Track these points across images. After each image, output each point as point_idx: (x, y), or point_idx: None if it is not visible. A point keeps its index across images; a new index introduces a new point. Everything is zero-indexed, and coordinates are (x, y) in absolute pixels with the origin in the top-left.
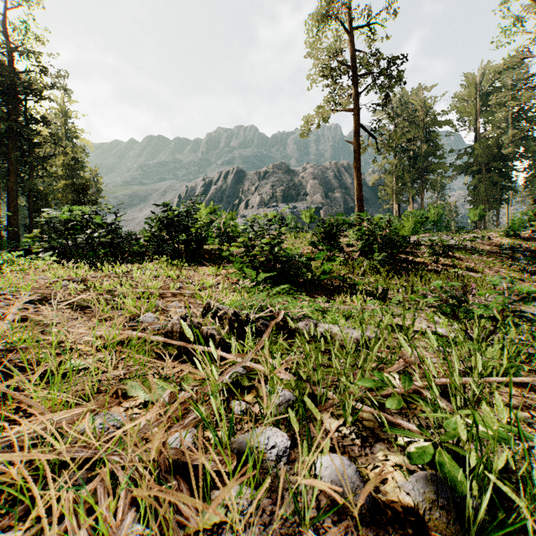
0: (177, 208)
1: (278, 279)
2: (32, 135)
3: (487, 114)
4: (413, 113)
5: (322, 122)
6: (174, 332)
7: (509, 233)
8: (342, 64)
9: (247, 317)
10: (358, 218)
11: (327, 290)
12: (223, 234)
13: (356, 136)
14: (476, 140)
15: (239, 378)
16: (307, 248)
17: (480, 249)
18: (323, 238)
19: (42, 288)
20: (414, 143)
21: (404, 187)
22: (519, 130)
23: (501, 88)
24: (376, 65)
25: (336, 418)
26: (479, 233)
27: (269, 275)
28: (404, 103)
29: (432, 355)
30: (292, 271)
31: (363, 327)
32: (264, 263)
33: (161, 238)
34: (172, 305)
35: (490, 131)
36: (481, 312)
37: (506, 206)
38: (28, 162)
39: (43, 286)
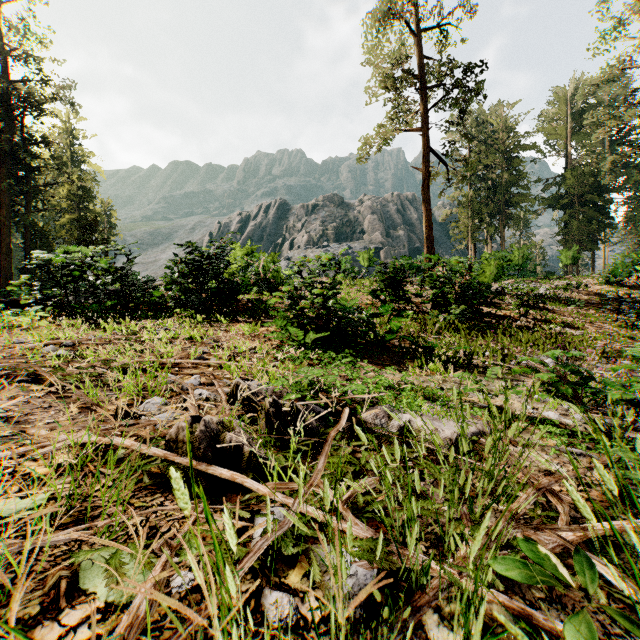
0: (204, 248)
1: (332, 340)
2: (28, 158)
3: (580, 136)
4: (492, 135)
5: (384, 144)
6: (180, 441)
7: (610, 279)
8: (408, 74)
9: (292, 408)
10: (427, 261)
11: (394, 354)
12: (262, 281)
13: (425, 161)
14: (567, 167)
15: (279, 538)
16: (366, 298)
17: (577, 299)
18: (387, 286)
19: (16, 357)
20: (494, 171)
21: (480, 223)
22: (620, 155)
23: (596, 105)
24: (449, 75)
25: (449, 624)
26: (573, 279)
27: (320, 335)
28: (482, 123)
29: (557, 461)
30: (350, 330)
31: (463, 428)
32: (314, 319)
33: (184, 286)
34: (189, 382)
35: (584, 156)
36: (618, 396)
37: (602, 247)
38: (25, 191)
39: (18, 354)
